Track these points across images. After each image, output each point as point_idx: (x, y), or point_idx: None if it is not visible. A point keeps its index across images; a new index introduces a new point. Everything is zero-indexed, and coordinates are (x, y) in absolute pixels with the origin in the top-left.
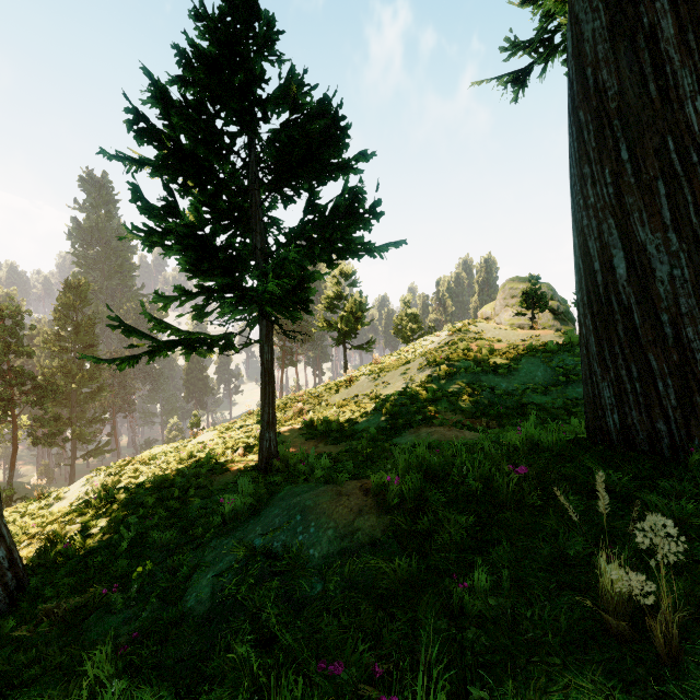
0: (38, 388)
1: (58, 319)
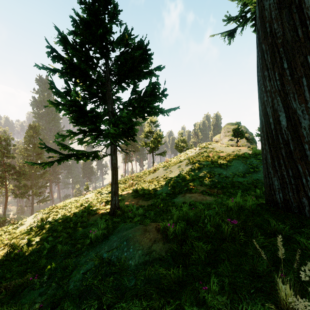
0: (17, 172)
1: (26, 142)
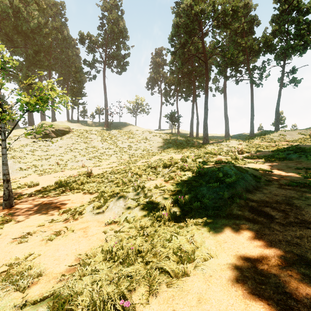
0: None
1: None
